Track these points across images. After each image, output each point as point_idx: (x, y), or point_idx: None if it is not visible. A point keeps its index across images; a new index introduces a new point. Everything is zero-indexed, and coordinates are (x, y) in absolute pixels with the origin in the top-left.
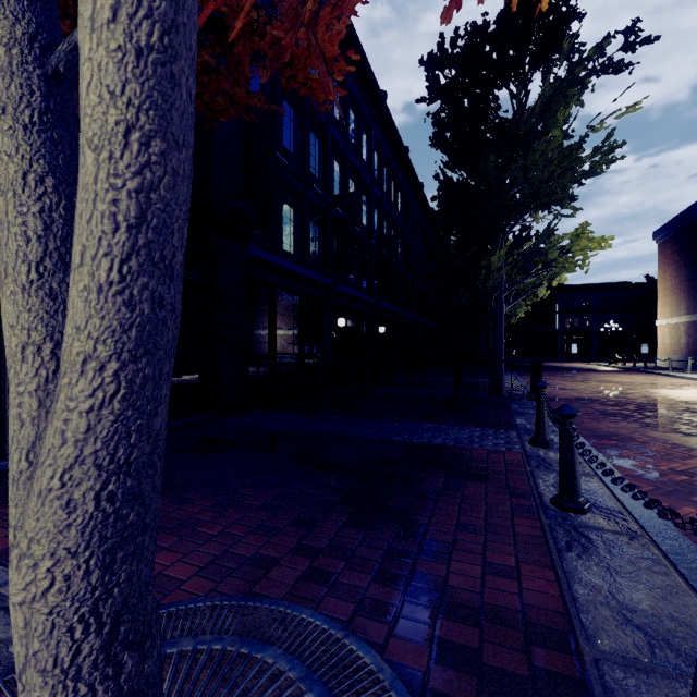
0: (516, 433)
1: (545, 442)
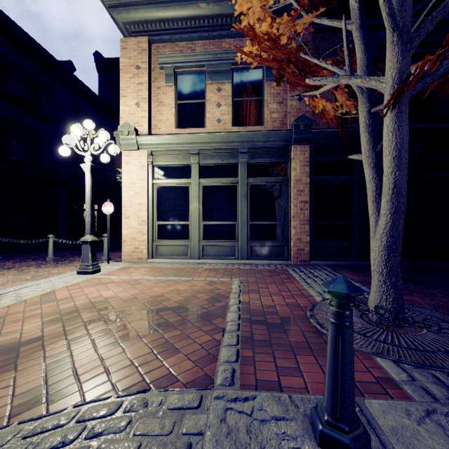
0: None
1: None
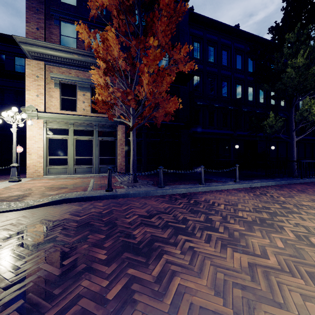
0: (241, 180)
1: (235, 181)
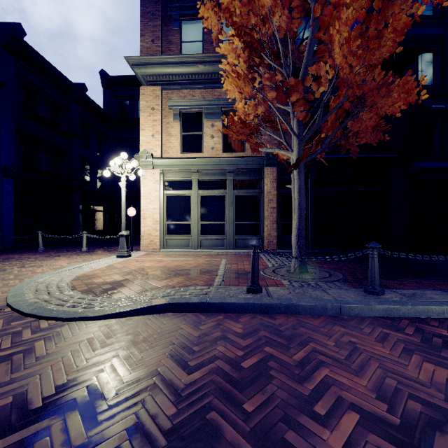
0: None
1: None
